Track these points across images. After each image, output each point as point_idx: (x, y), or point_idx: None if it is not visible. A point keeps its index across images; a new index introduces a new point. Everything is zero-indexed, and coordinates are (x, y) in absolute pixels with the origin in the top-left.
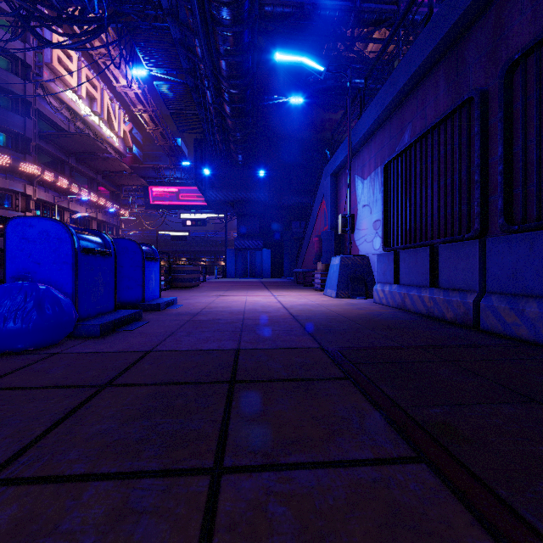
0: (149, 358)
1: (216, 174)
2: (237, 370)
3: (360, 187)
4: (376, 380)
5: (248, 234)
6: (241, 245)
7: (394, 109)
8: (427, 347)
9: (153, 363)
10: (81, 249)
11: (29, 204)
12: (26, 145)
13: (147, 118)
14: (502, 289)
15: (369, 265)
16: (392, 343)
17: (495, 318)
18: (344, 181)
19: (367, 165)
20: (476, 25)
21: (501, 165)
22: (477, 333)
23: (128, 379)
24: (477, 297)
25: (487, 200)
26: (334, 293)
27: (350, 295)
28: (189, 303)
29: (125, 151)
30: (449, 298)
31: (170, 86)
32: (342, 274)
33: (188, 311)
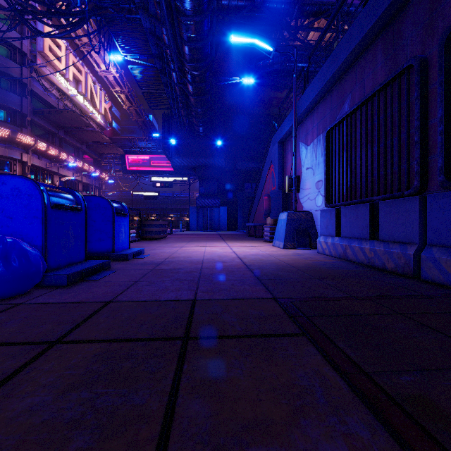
0: (107, 309)
1: (181, 143)
2: (191, 324)
3: (304, 152)
4: (333, 337)
5: (207, 194)
6: (202, 203)
7: (335, 83)
8: (376, 298)
9: (109, 315)
10: (52, 205)
11: (25, 169)
12: (23, 120)
13: (123, 97)
14: (443, 242)
15: (312, 220)
16: (341, 293)
17: (436, 269)
18: (290, 147)
19: (310, 132)
20: (413, 2)
21: (442, 126)
22: (419, 283)
23: (80, 335)
24: (417, 249)
25: (426, 159)
26: (282, 245)
27: (296, 246)
28: (155, 253)
29: (106, 125)
30: (389, 249)
31: (142, 70)
32: (289, 228)
33: (153, 261)
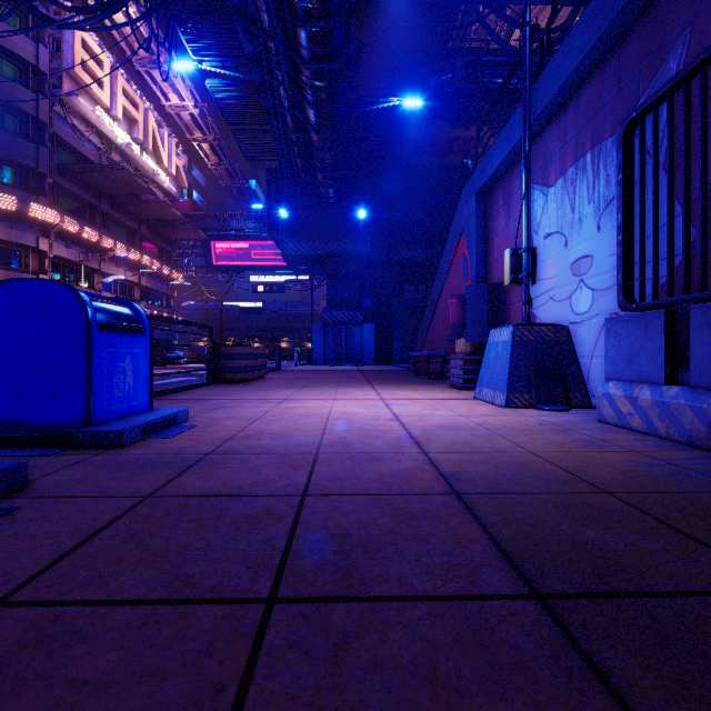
0: None
1: (298, 218)
2: None
3: (538, 202)
4: None
5: (342, 303)
6: (332, 318)
7: (635, 21)
8: None
9: None
10: None
11: (43, 263)
12: (40, 183)
13: (207, 149)
14: None
15: (570, 344)
16: None
17: None
18: (503, 200)
19: (557, 157)
20: None
21: None
22: None
23: None
24: None
25: None
26: (502, 398)
27: (535, 402)
28: (213, 419)
29: (179, 193)
30: None
31: (228, 87)
32: (517, 360)
33: (184, 451)
